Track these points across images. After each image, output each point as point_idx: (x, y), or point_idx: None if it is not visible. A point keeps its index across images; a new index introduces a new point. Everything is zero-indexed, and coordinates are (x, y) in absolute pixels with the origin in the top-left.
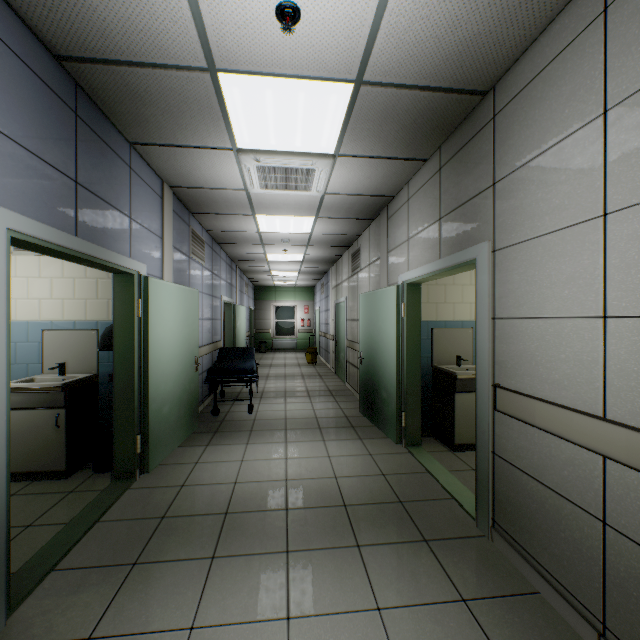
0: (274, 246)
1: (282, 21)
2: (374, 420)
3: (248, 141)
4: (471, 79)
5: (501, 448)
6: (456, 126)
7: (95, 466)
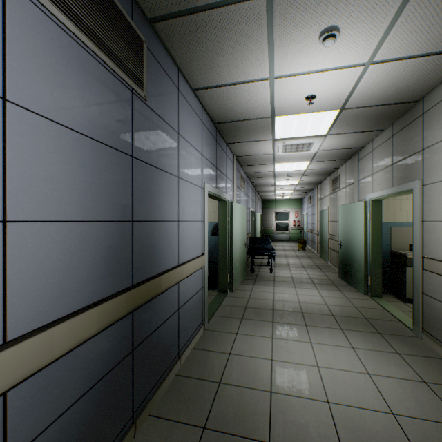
0: (281, 177)
1: (307, 100)
2: (349, 282)
3: (280, 136)
4: (407, 98)
5: (426, 290)
6: (401, 115)
7: (209, 286)
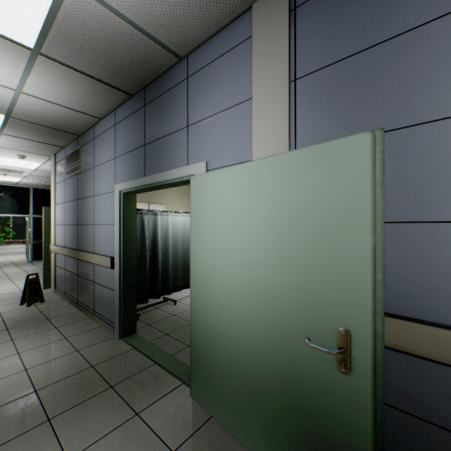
0: None
1: None
2: None
3: None
4: None
5: None
6: None
7: None
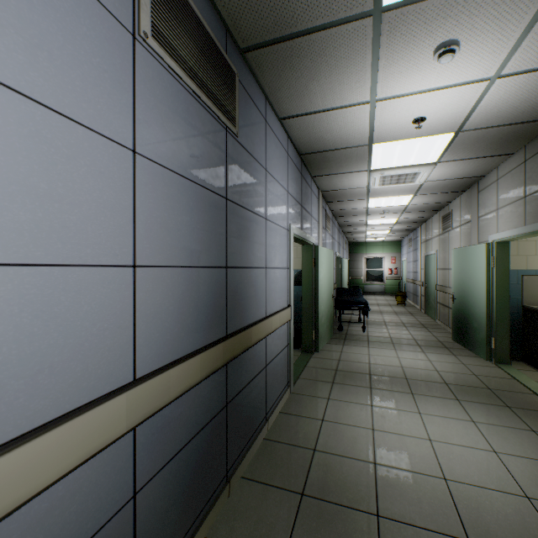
0: (375, 215)
1: (415, 123)
2: (465, 344)
3: (378, 166)
4: None
5: None
6: (537, 134)
7: None
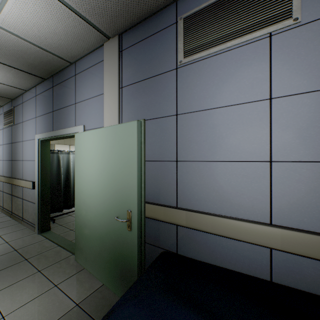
0: None
1: None
2: None
3: None
4: None
5: None
6: None
7: None
